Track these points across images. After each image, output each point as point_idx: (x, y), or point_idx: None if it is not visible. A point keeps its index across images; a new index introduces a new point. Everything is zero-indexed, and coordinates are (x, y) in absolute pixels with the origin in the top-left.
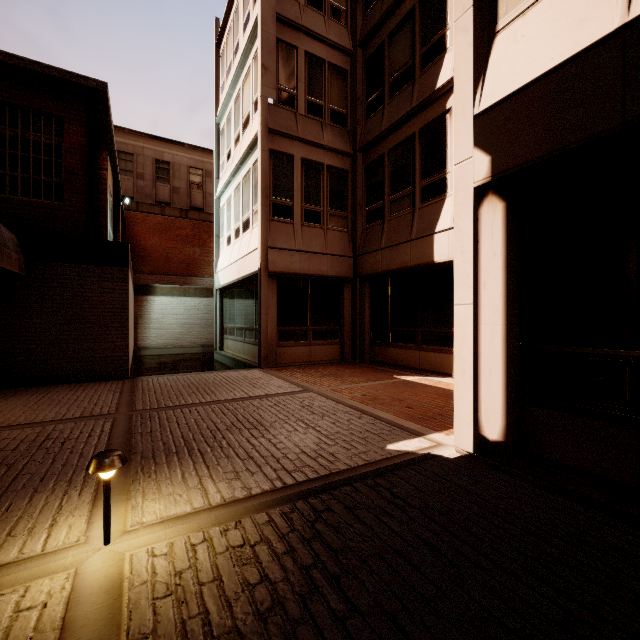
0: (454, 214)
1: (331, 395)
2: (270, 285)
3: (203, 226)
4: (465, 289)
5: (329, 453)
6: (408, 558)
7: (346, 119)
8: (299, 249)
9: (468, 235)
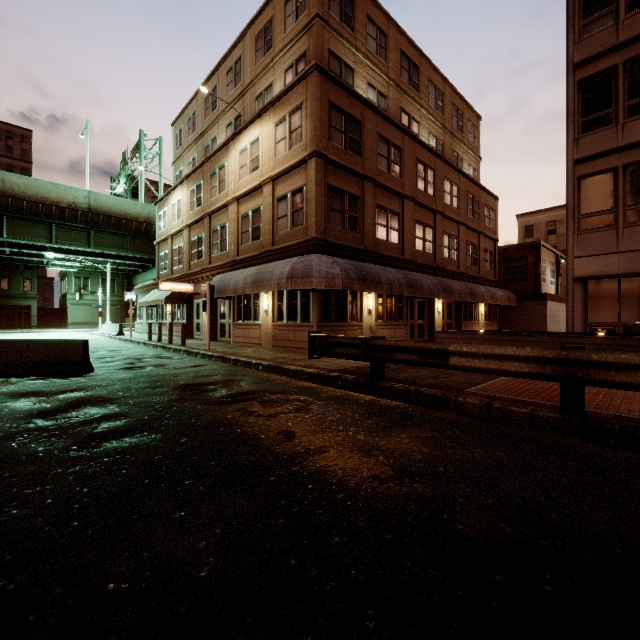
0: None
1: None
2: None
3: None
4: None
5: None
6: None
7: None
8: None
9: None
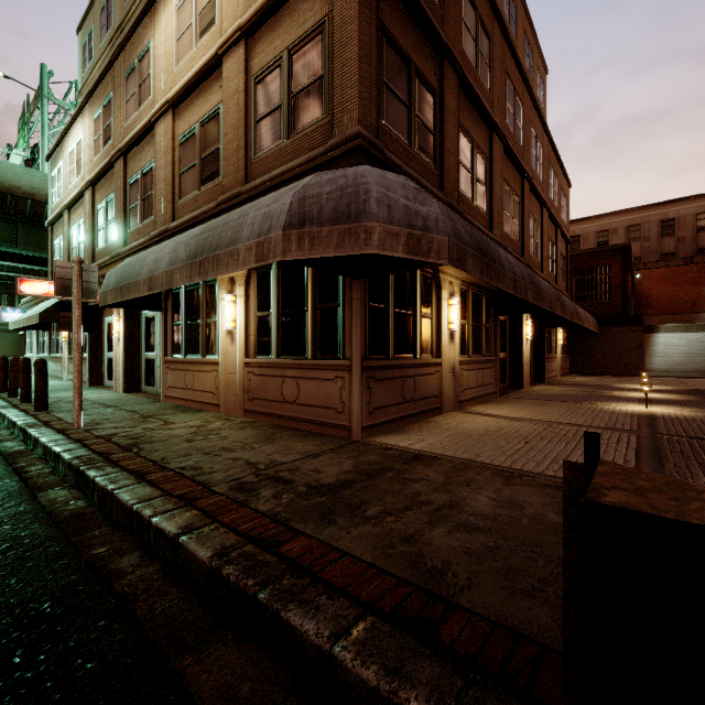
0: None
1: None
2: None
3: None
4: None
5: None
6: None
7: None
8: None
9: None
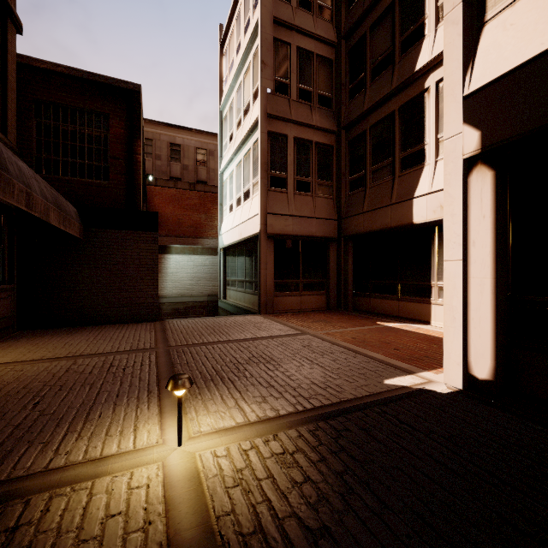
0: (444, 182)
1: (325, 337)
2: (268, 245)
3: (207, 196)
4: (455, 247)
5: (336, 385)
6: (423, 471)
7: (331, 102)
8: (292, 214)
9: (458, 200)
